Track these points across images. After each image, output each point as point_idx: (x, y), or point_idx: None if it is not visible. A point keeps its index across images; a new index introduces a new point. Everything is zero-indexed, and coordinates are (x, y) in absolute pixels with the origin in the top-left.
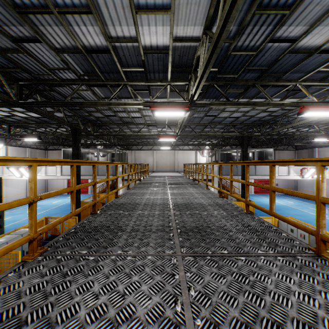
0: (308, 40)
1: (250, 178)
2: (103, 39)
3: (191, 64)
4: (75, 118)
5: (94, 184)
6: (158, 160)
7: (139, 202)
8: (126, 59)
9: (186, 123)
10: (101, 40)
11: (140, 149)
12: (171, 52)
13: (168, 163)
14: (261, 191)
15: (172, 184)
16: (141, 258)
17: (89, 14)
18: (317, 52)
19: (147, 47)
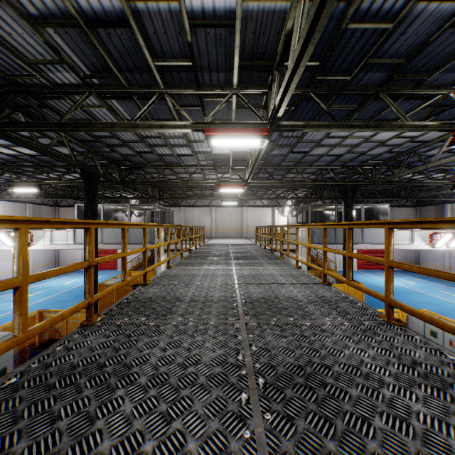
0: None
1: (355, 248)
2: None
3: (274, 52)
4: (92, 157)
5: (88, 267)
6: (218, 221)
7: (181, 295)
8: (159, 41)
9: (260, 164)
10: None
11: (192, 206)
12: (240, 25)
13: (233, 225)
14: (368, 266)
15: (240, 259)
16: None
17: None
18: None
19: (195, 14)
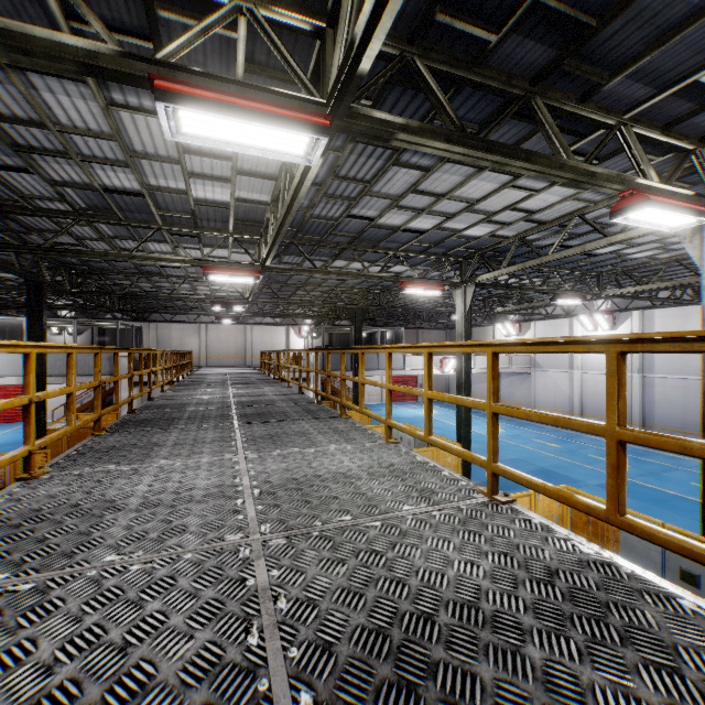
0: (386, 220)
1: (371, 375)
2: (137, 185)
3: (262, 220)
4: (30, 257)
5: (131, 377)
6: (210, 344)
7: (188, 402)
8: (166, 204)
9: (264, 281)
10: (133, 184)
11: (170, 321)
12: (234, 209)
13: (233, 349)
14: (399, 398)
15: (238, 384)
16: (204, 427)
17: (126, 168)
18: (400, 230)
19: (200, 199)
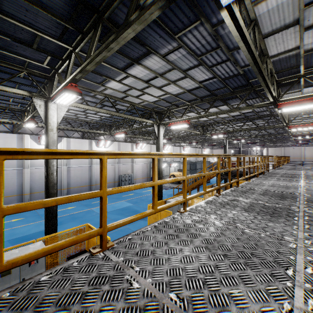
0: (154, 59)
1: None
2: None
3: None
4: None
5: None
6: None
7: None
8: None
9: None
10: None
11: None
12: None
13: None
14: None
15: None
16: None
17: None
18: (135, 63)
19: None
